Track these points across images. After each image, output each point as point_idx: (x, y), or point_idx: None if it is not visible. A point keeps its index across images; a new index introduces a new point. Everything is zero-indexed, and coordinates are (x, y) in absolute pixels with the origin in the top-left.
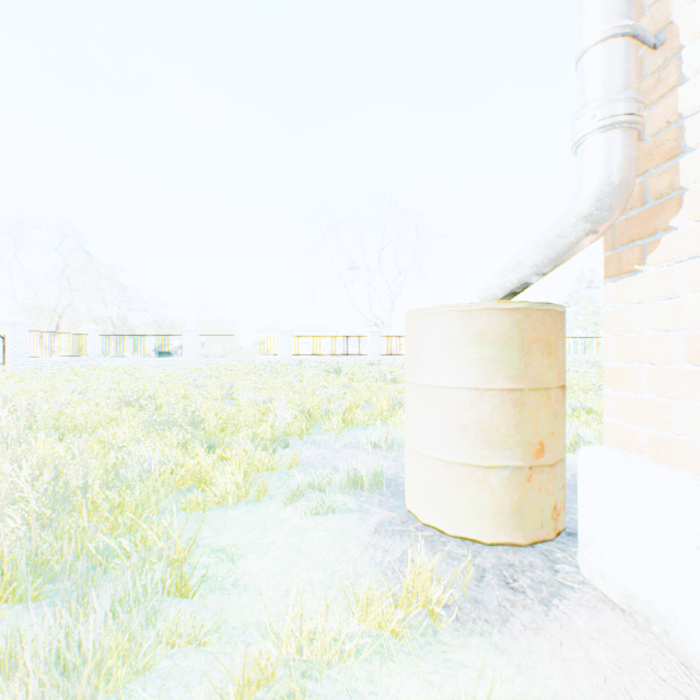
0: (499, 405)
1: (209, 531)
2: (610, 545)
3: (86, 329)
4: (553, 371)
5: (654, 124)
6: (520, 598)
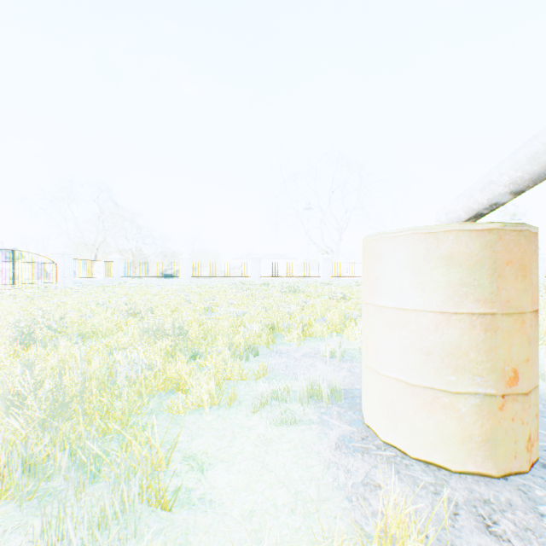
0: (467, 329)
1: (184, 435)
2: None
3: (112, 258)
4: (528, 295)
5: None
6: None
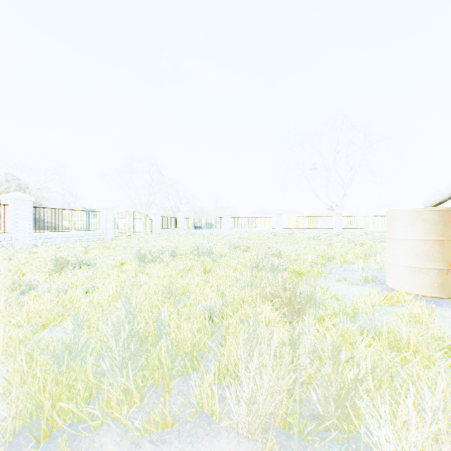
0: (432, 245)
1: None
2: None
3: (178, 215)
4: None
5: None
6: (439, 306)
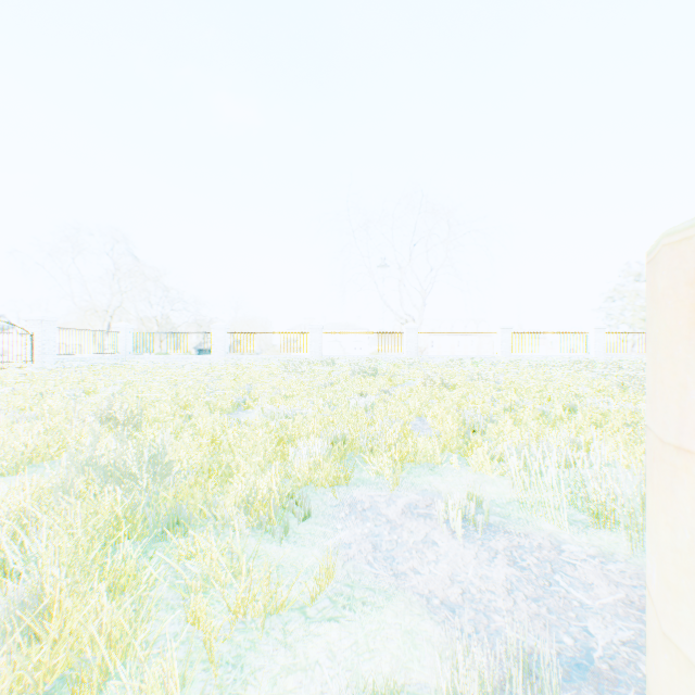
0: None
1: None
2: None
3: (117, 327)
4: None
5: None
6: None
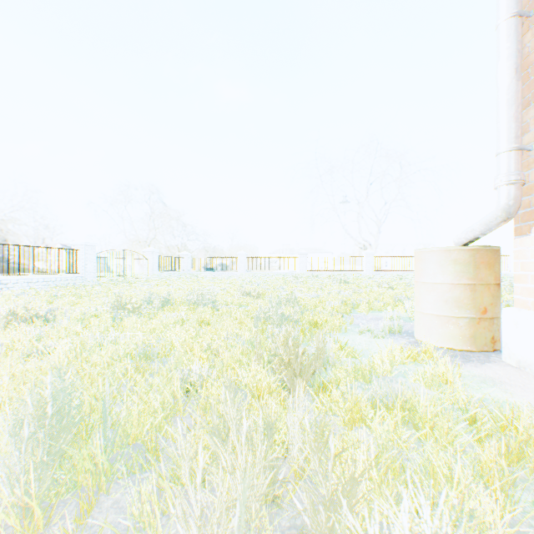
0: (463, 290)
1: None
2: (512, 344)
3: (182, 254)
4: (492, 276)
5: (532, 177)
6: (470, 361)
